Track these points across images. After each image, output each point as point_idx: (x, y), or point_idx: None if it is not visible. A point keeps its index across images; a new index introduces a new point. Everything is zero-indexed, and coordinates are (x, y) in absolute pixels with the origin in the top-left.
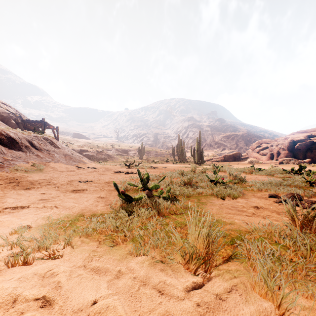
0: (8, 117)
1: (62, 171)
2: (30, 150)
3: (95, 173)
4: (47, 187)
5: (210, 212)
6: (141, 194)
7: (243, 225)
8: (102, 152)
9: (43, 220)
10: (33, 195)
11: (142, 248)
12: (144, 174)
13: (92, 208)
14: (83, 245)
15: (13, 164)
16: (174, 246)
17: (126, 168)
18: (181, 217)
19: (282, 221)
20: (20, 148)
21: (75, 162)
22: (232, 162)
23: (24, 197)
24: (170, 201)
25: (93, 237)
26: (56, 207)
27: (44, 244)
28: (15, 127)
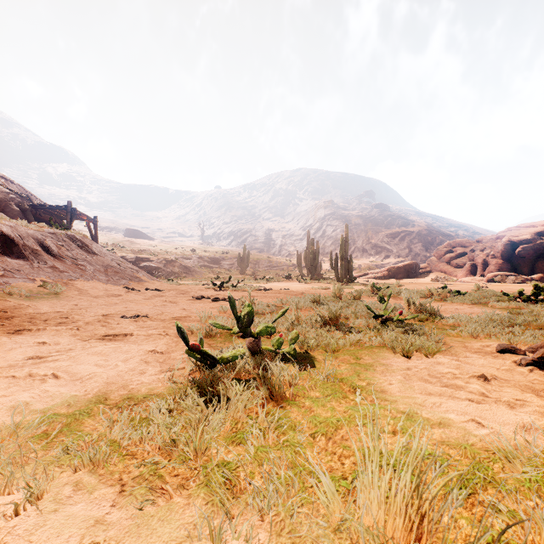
0: (6, 199)
1: (98, 296)
2: (41, 258)
3: (156, 300)
4: (57, 329)
5: (387, 389)
6: (237, 349)
7: (472, 430)
8: (175, 262)
9: (10, 415)
10: (21, 346)
11: (228, 519)
12: (244, 305)
13: (131, 378)
14: (76, 497)
15: (4, 284)
16: (315, 502)
17: (215, 290)
18: (326, 406)
19: None
20: (21, 255)
21: (124, 279)
22: (404, 280)
23: (0, 351)
24: (298, 362)
25: (109, 469)
26: (54, 376)
27: None
28: (18, 217)
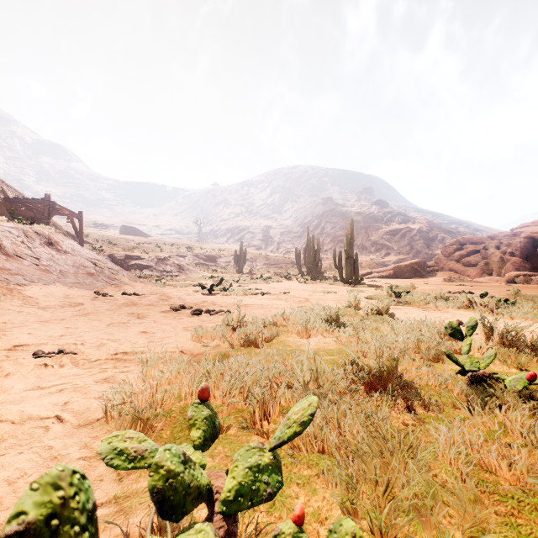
0: None
1: (47, 307)
2: None
3: (121, 312)
4: None
5: None
6: None
7: None
8: (168, 260)
9: None
10: None
11: None
12: None
13: None
14: None
15: None
16: None
17: (203, 295)
18: None
19: None
20: None
21: (99, 281)
22: (412, 279)
23: None
24: None
25: None
26: None
27: None
28: None
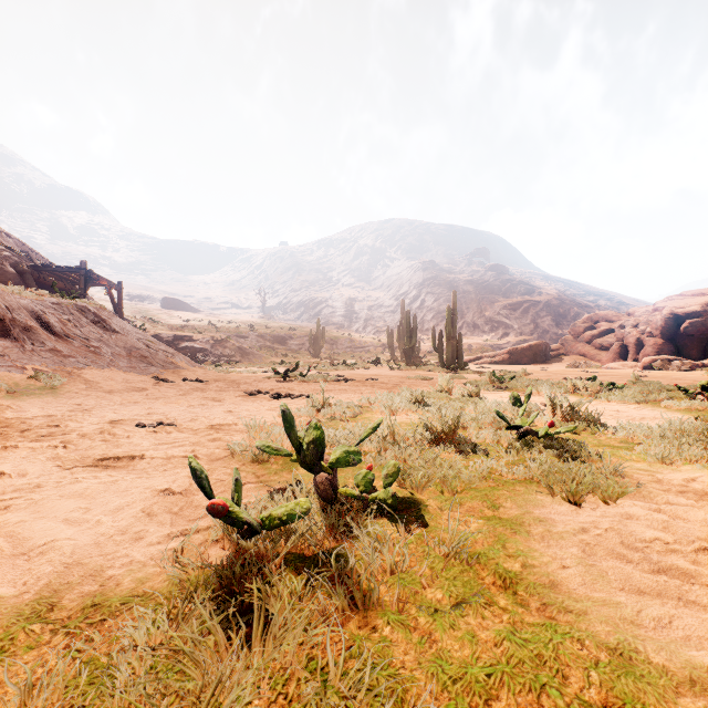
0: None
1: (113, 391)
2: (36, 338)
3: (194, 396)
4: (33, 447)
5: (560, 580)
6: (297, 502)
7: None
8: (227, 341)
9: None
10: None
11: None
12: (308, 426)
13: (115, 550)
14: None
15: None
16: None
17: (277, 381)
18: (457, 628)
19: None
20: (8, 333)
21: (154, 366)
22: (530, 366)
23: None
24: (399, 516)
25: None
26: None
27: None
28: (14, 281)
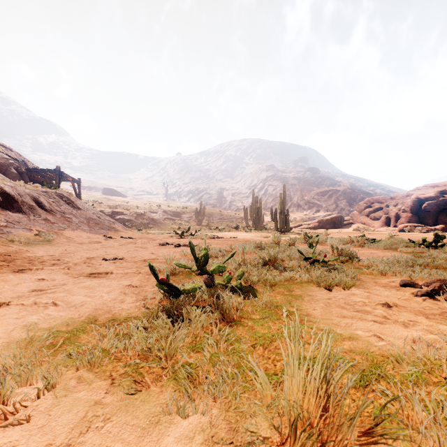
0: (6, 164)
1: (82, 243)
2: (36, 212)
3: (130, 246)
4: (52, 269)
5: (311, 313)
6: (196, 283)
7: (374, 342)
8: (144, 215)
9: (23, 332)
10: (25, 282)
11: (191, 400)
12: (201, 249)
13: (113, 305)
14: (80, 387)
15: (7, 233)
16: (254, 390)
17: (177, 238)
18: (264, 325)
19: (439, 333)
20: (20, 209)
21: (103, 229)
22: (331, 230)
23: (9, 285)
24: (243, 294)
25: (102, 368)
26: (54, 304)
27: (3, 389)
28: (16, 178)
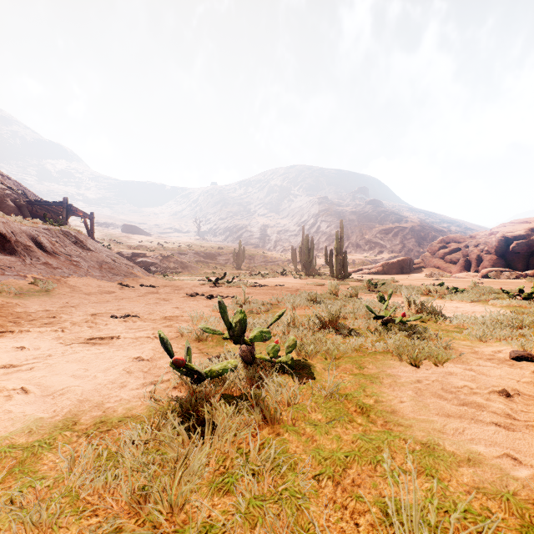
0: (2, 195)
1: (90, 293)
2: (33, 255)
3: (150, 297)
4: (40, 331)
5: (398, 409)
6: (228, 361)
7: (509, 469)
8: (171, 257)
9: None
10: None
11: None
12: (235, 311)
13: (109, 393)
14: None
15: None
16: None
17: (210, 287)
18: (330, 433)
19: None
20: (13, 251)
21: (118, 275)
22: (398, 275)
23: None
24: (296, 373)
25: None
26: (23, 390)
27: None
28: (14, 213)
